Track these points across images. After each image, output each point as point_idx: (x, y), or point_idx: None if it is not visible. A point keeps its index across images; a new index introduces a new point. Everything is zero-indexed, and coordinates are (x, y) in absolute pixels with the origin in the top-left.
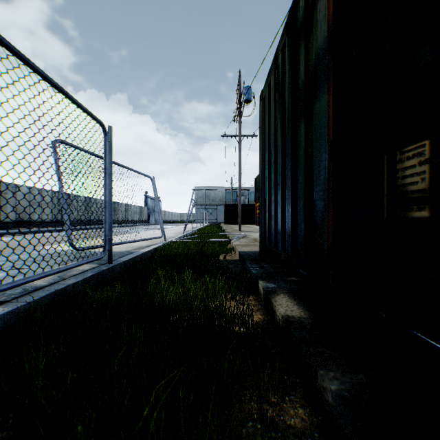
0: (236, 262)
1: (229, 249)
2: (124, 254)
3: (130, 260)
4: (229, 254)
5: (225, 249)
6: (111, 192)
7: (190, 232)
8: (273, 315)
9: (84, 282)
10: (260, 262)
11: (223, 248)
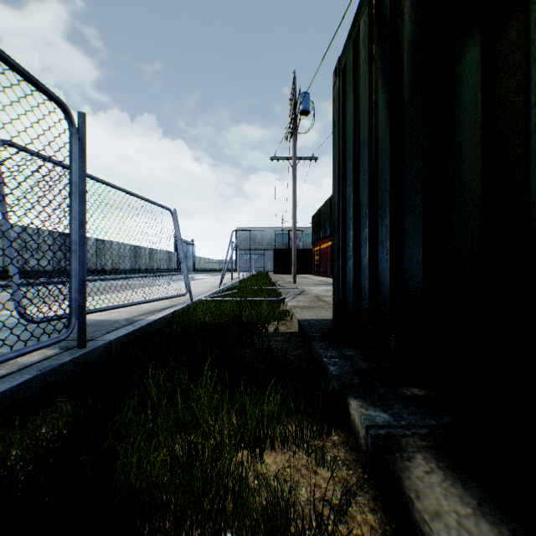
0: (295, 338)
1: (282, 314)
2: (119, 326)
3: (125, 338)
4: (282, 322)
5: (276, 315)
6: (83, 226)
7: (229, 285)
8: (416, 535)
9: (3, 399)
10: (338, 343)
11: (274, 312)
